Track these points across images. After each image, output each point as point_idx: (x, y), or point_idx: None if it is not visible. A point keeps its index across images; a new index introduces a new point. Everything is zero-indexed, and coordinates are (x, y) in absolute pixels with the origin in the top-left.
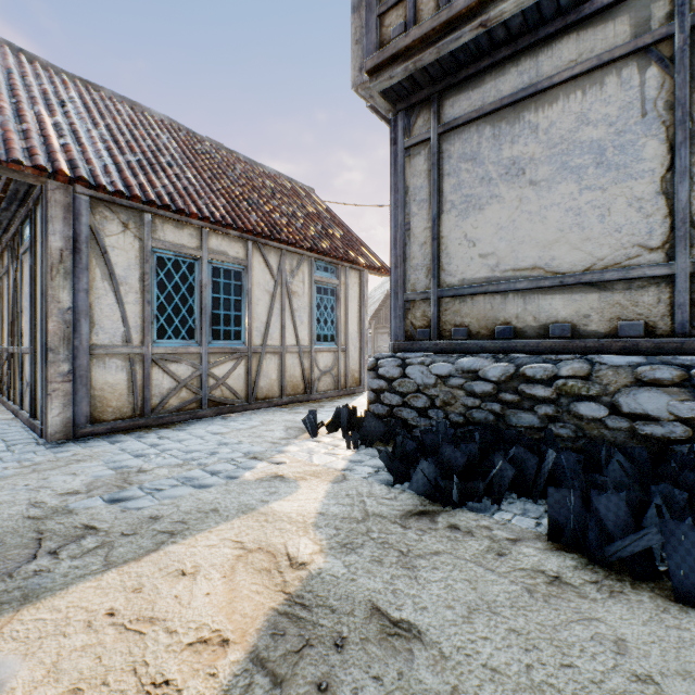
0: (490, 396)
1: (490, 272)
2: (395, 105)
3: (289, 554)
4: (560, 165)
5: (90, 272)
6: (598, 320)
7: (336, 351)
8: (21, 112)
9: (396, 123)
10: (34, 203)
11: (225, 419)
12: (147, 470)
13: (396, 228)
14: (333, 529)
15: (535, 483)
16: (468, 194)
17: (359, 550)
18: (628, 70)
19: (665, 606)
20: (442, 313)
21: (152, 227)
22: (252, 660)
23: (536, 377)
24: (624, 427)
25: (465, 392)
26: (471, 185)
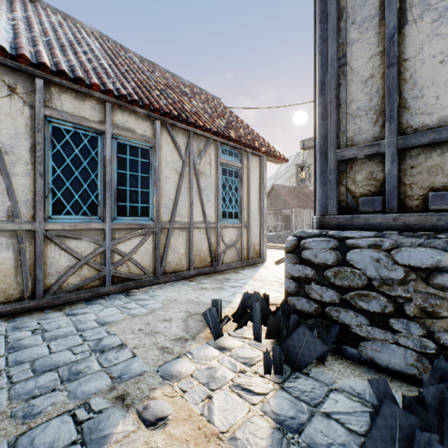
0: None
1: None
2: None
3: None
4: None
5: None
6: None
7: (239, 226)
8: None
9: None
10: None
11: (127, 297)
12: None
13: (324, 68)
14: None
15: None
16: None
17: None
18: None
19: None
20: (404, 172)
21: (46, 95)
22: None
23: None
24: None
25: None
26: None
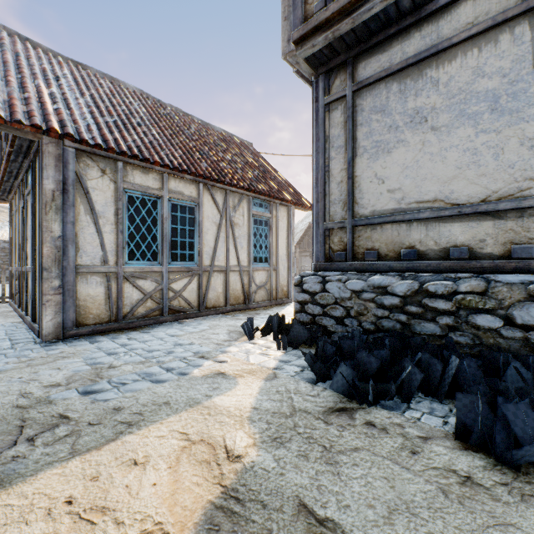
0: (397, 308)
1: (397, 204)
2: (317, 70)
3: (226, 446)
4: (459, 112)
5: (76, 208)
6: (493, 244)
7: (269, 270)
8: (24, 84)
9: (318, 84)
10: (34, 155)
11: (181, 324)
12: (116, 366)
13: (318, 170)
14: (265, 423)
15: (440, 385)
16: (378, 140)
17: (288, 444)
18: (520, 27)
19: None
20: (356, 239)
21: (124, 172)
22: None
23: (438, 292)
24: (518, 336)
25: (375, 304)
26: (381, 132)
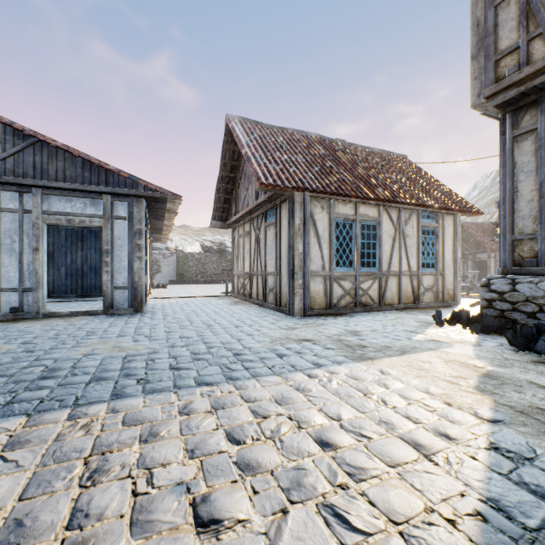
0: None
1: None
2: (504, 109)
3: (471, 364)
4: None
5: (309, 234)
6: None
7: (435, 274)
8: (275, 159)
9: (505, 120)
10: (281, 202)
11: (370, 314)
12: (359, 331)
13: (505, 191)
14: (489, 360)
15: None
16: None
17: (510, 368)
18: None
19: None
20: None
21: (333, 206)
22: (480, 382)
23: None
24: None
25: None
26: None
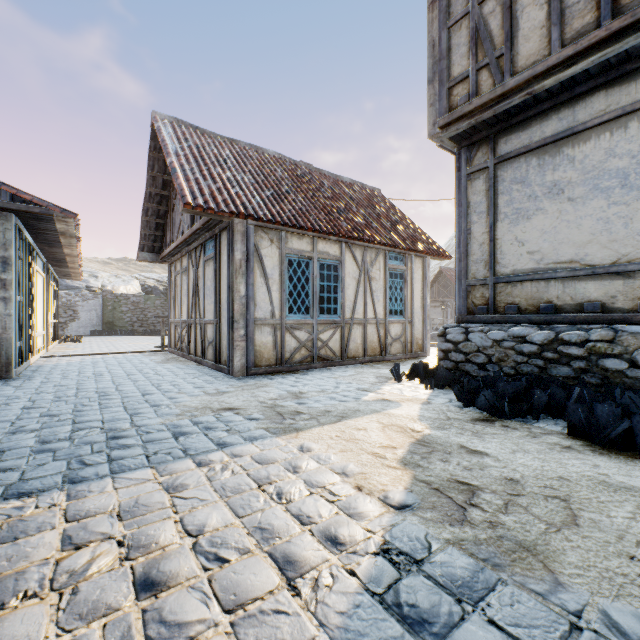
0: (535, 355)
1: (535, 264)
2: (459, 143)
3: (409, 428)
4: (592, 187)
5: (254, 272)
6: (623, 300)
7: (403, 322)
8: (212, 175)
9: (460, 155)
10: (220, 231)
11: (329, 370)
12: (304, 392)
13: (460, 232)
14: (430, 421)
15: (565, 409)
16: (518, 208)
17: (448, 429)
18: None
19: (631, 460)
20: (497, 294)
21: (285, 240)
22: (409, 452)
23: (572, 341)
24: None
25: (515, 352)
26: (521, 201)
